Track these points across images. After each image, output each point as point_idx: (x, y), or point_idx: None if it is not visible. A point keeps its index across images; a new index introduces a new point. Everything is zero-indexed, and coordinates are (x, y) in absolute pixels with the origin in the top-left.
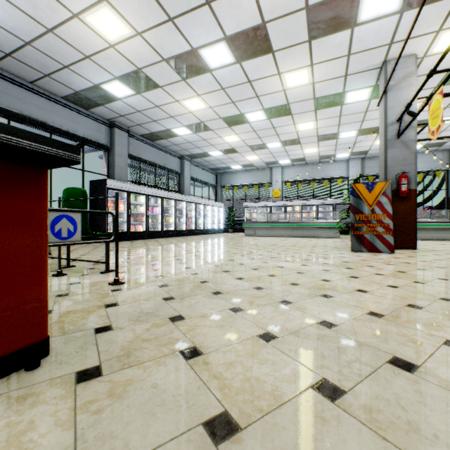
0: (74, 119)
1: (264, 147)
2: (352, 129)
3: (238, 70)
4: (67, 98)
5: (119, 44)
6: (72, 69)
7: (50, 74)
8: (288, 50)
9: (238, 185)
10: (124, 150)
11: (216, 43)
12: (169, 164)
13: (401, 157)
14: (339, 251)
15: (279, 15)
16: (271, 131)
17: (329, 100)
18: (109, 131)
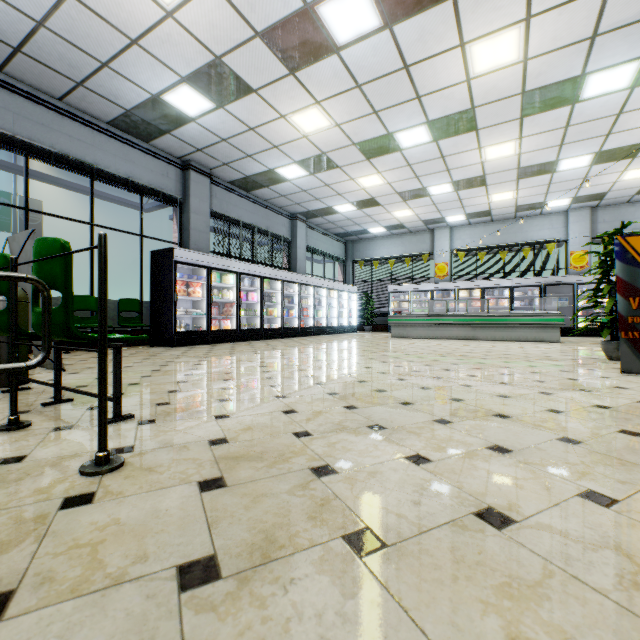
0: (127, 157)
1: (424, 193)
2: (585, 152)
3: (386, 44)
4: (116, 124)
5: (181, 9)
6: (114, 69)
7: (85, 82)
8: None
9: (379, 258)
10: (204, 204)
11: None
12: (274, 227)
13: None
14: (592, 371)
15: None
16: (437, 165)
17: (551, 94)
18: (181, 176)
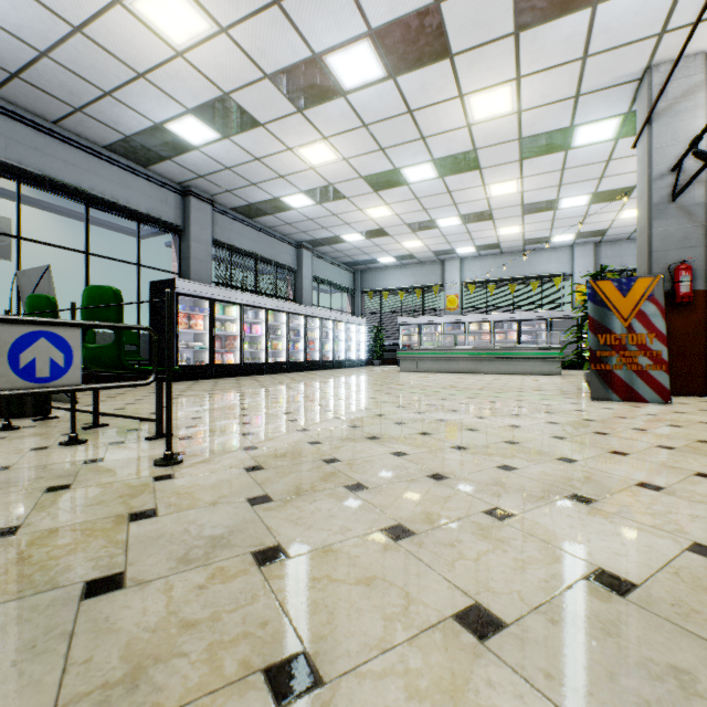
0: (124, 183)
1: (433, 225)
2: (582, 193)
3: (390, 92)
4: (113, 149)
5: (192, 50)
6: (117, 98)
7: (84, 108)
8: (478, 53)
9: (389, 289)
10: (206, 232)
11: (355, 42)
12: (278, 256)
13: (678, 233)
14: (568, 399)
15: None
16: (444, 199)
17: (545, 141)
18: (181, 202)
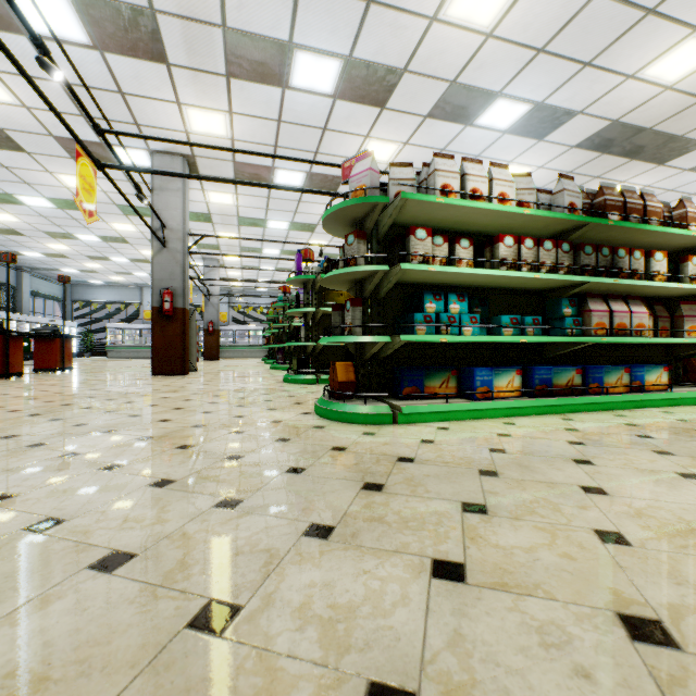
0: None
1: (131, 274)
2: None
3: (104, 243)
4: None
5: (4, 221)
6: None
7: None
8: (141, 245)
9: (99, 301)
10: None
11: (89, 235)
12: (3, 277)
13: (211, 311)
14: None
15: (132, 237)
16: (136, 267)
17: None
18: None
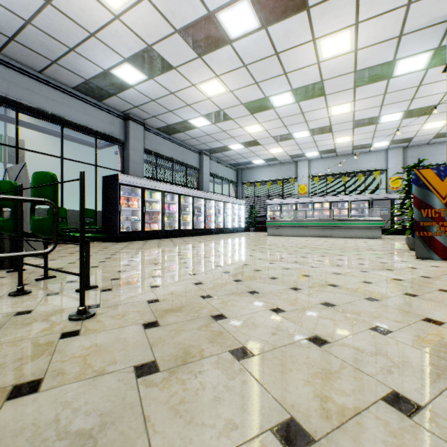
0: (86, 112)
1: (290, 137)
2: (397, 111)
3: (263, 39)
4: (79, 89)
5: (125, 14)
6: (78, 52)
7: (57, 60)
8: (328, 4)
9: (260, 181)
10: (139, 144)
11: (238, 1)
12: (187, 160)
13: None
14: (397, 257)
15: None
16: (298, 118)
17: (373, 72)
18: (123, 124)
